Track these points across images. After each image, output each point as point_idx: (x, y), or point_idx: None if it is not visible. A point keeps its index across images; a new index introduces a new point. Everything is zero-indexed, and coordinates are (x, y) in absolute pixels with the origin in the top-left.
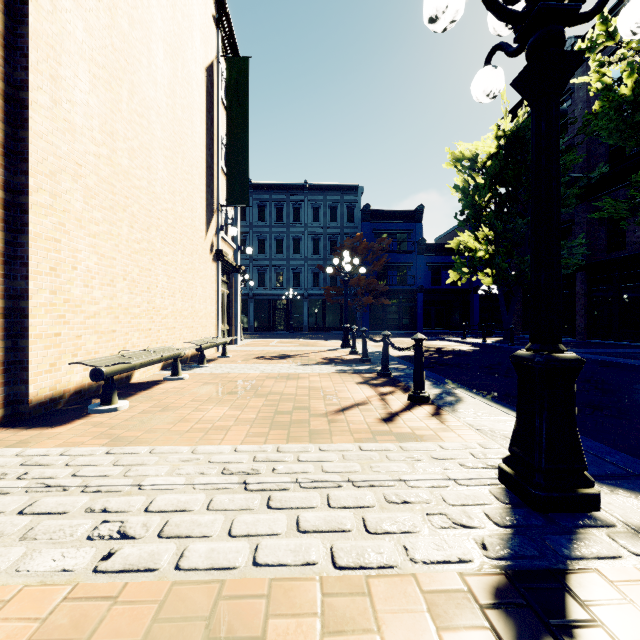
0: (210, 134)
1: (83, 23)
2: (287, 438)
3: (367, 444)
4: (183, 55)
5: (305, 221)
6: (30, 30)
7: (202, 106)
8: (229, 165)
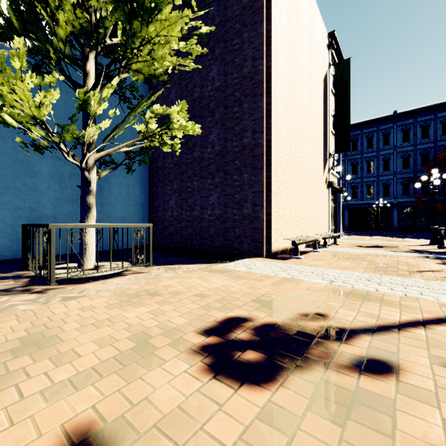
0: (325, 115)
1: (283, 104)
2: (384, 274)
3: (431, 281)
4: (313, 83)
5: (394, 143)
6: (272, 120)
7: (321, 102)
8: (336, 129)
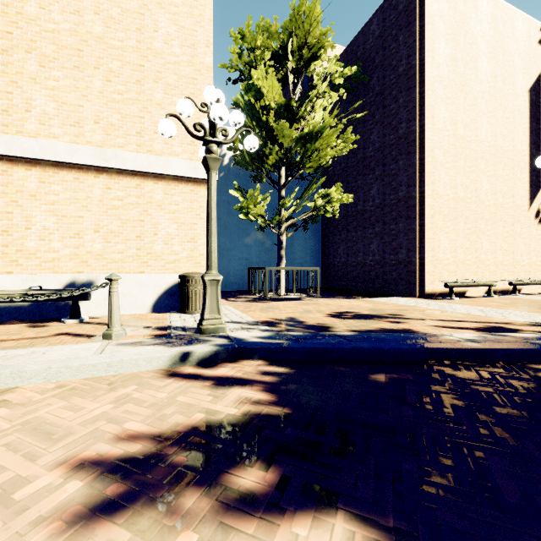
0: (535, 132)
1: (442, 152)
2: (513, 311)
3: None
4: (503, 105)
5: None
6: (425, 173)
7: (524, 119)
8: None
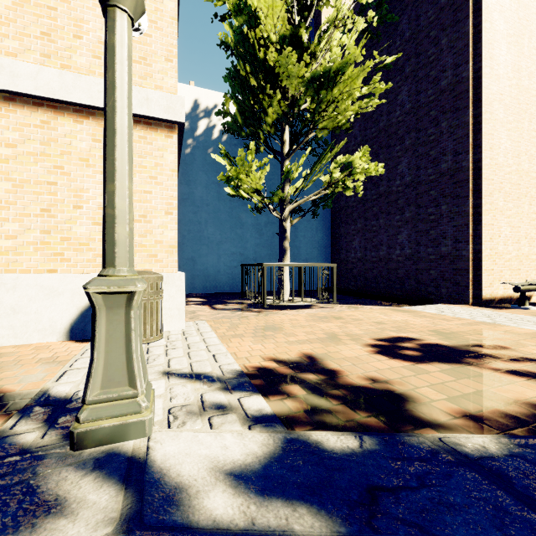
0: None
1: (503, 108)
2: None
3: None
4: None
5: None
6: (482, 135)
7: None
8: None
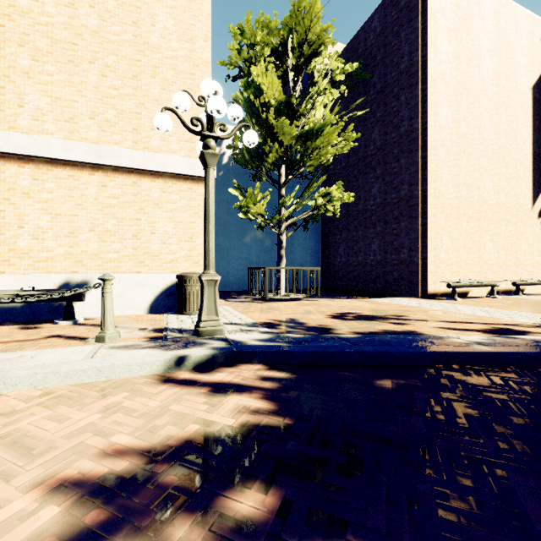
0: (538, 130)
1: (445, 150)
2: (518, 311)
3: None
4: (506, 102)
5: None
6: (427, 172)
7: (527, 118)
8: None
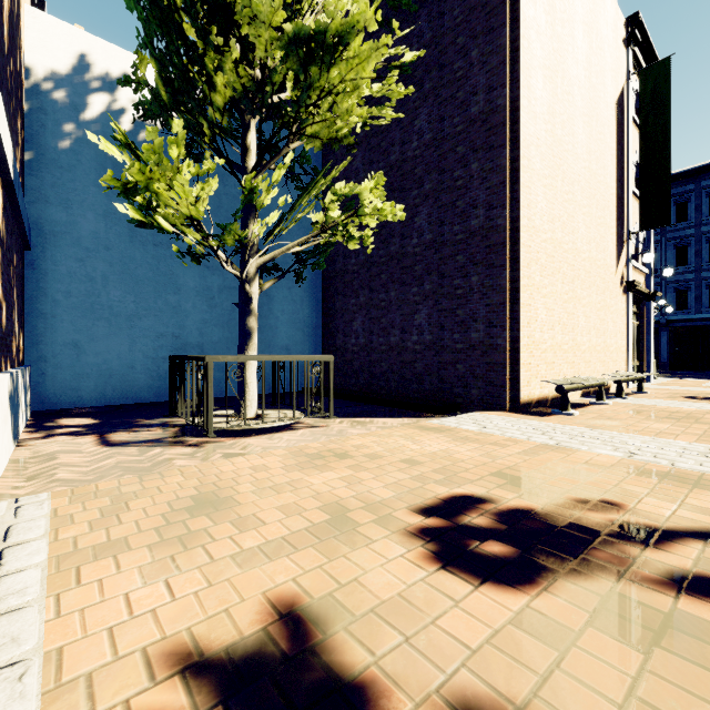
0: (620, 165)
1: (539, 156)
2: None
3: None
4: (596, 111)
5: None
6: (520, 186)
7: (612, 143)
8: (642, 187)
